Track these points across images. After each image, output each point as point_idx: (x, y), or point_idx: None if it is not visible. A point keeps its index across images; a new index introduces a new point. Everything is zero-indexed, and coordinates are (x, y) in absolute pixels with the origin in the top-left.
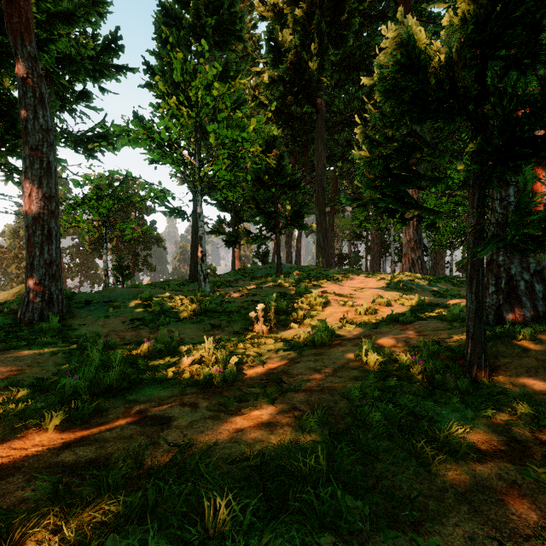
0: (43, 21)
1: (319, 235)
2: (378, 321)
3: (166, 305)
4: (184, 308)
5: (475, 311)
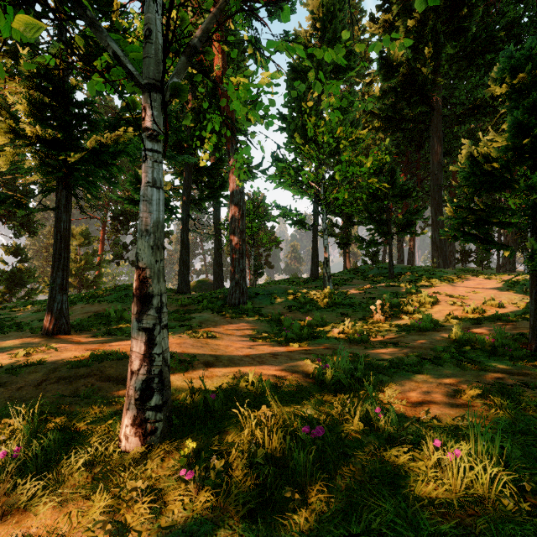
0: None
1: (434, 233)
2: (481, 318)
3: (308, 298)
4: (320, 301)
5: (534, 311)
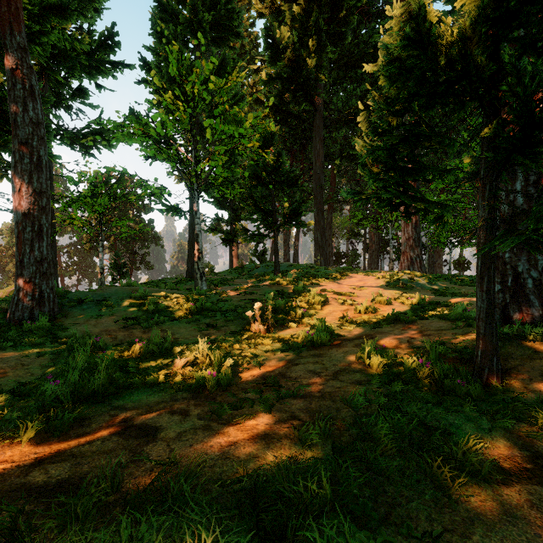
0: (36, 14)
1: (317, 233)
2: (378, 320)
3: (161, 304)
4: (179, 307)
5: (486, 311)
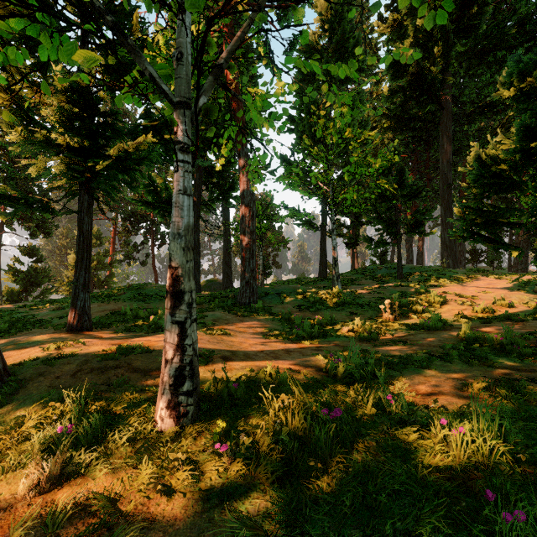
0: None
1: (444, 233)
2: (491, 318)
3: (317, 298)
4: (329, 300)
5: None
